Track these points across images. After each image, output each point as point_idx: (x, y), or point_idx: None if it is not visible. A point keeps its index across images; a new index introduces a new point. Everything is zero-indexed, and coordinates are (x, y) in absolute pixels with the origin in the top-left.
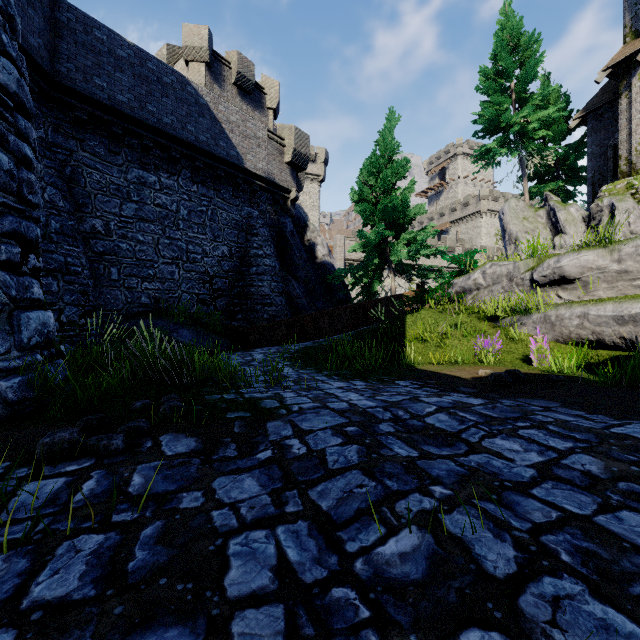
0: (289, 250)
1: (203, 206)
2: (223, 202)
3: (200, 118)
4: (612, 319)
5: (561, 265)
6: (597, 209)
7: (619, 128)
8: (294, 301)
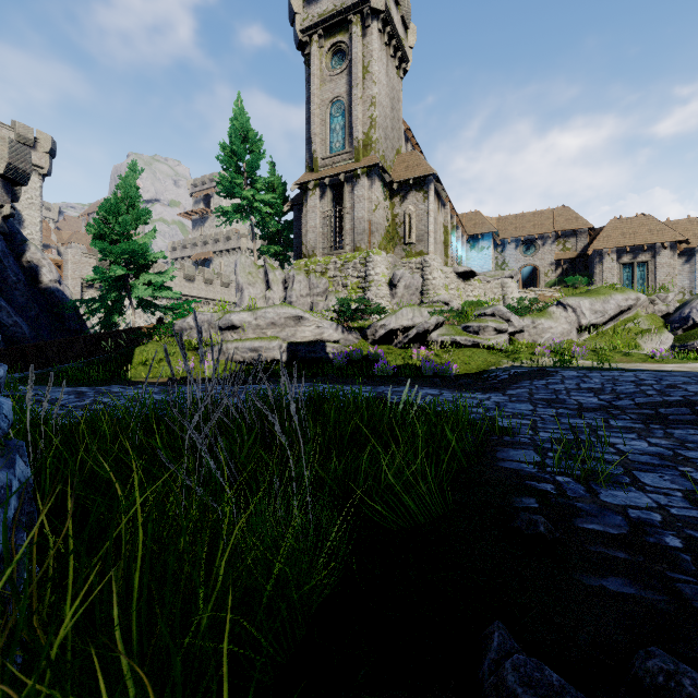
0: (1, 272)
1: None
2: None
3: None
4: (248, 350)
5: (232, 319)
6: (288, 277)
7: (303, 225)
8: (10, 329)
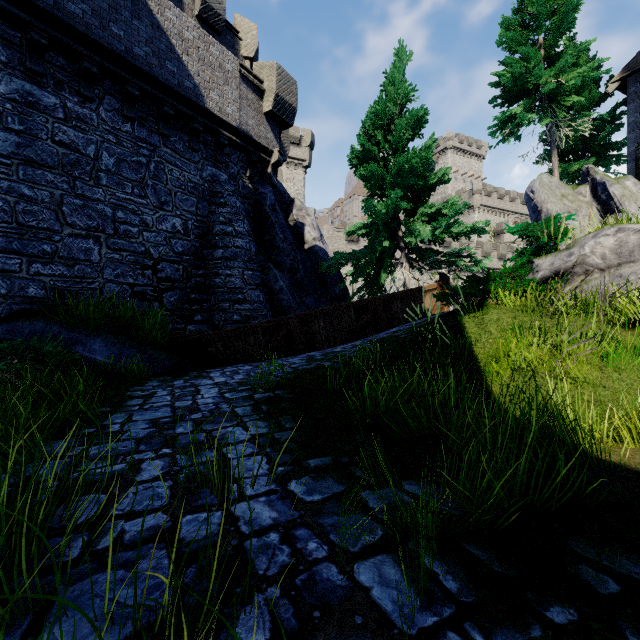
0: (269, 229)
1: (142, 156)
2: (174, 154)
3: (134, 20)
4: None
5: None
6: None
7: None
8: (276, 297)
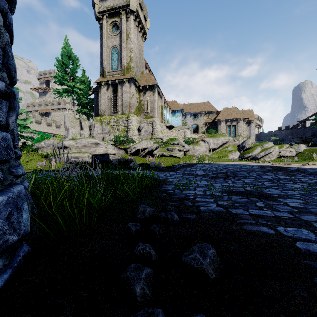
0: None
1: None
2: None
3: None
4: (73, 157)
5: (64, 143)
6: (91, 124)
7: (99, 101)
8: None
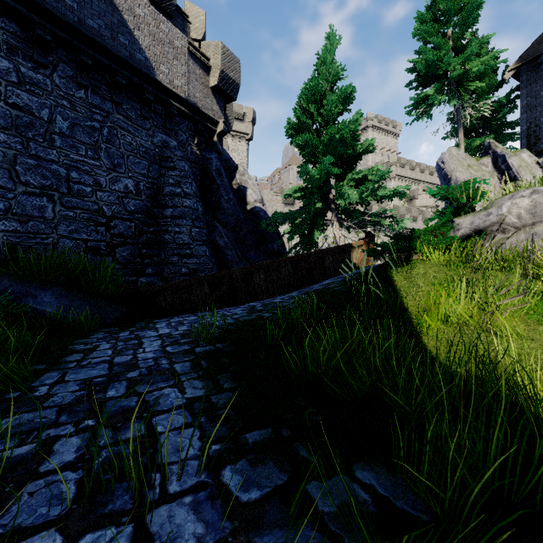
0: (215, 191)
1: (95, 121)
2: (126, 121)
3: None
4: None
5: None
6: None
7: None
8: (221, 252)
